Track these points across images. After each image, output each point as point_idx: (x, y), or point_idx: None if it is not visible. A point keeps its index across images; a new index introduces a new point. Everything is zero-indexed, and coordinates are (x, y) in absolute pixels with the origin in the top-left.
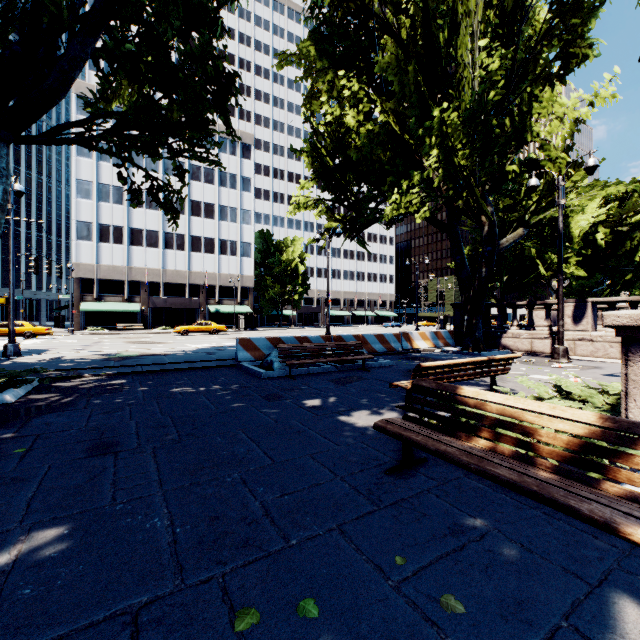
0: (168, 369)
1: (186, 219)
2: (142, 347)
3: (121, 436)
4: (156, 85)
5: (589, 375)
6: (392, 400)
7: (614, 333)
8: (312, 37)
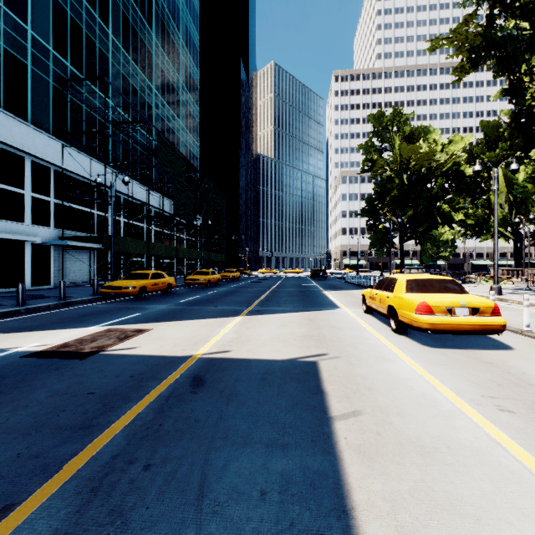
0: None
1: None
2: None
3: None
4: None
5: None
6: None
7: None
8: None
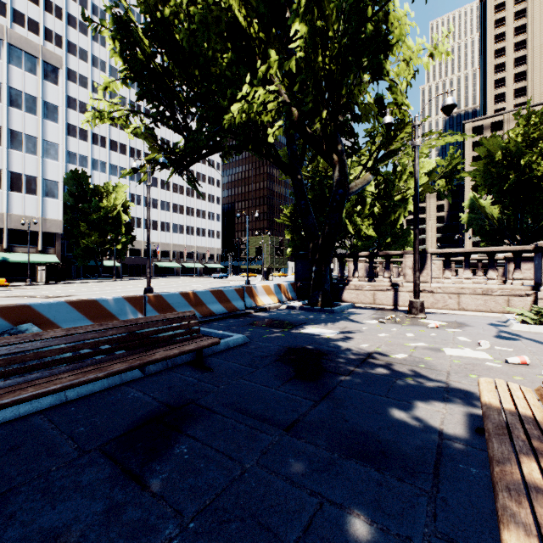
0: None
1: None
2: None
3: None
4: None
5: (490, 340)
6: None
7: (452, 284)
8: None
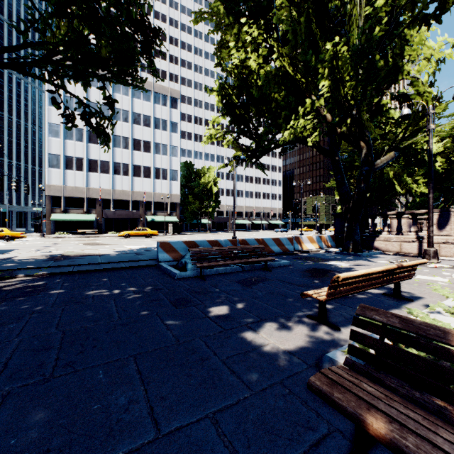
0: (95, 269)
1: (130, 153)
2: (88, 248)
3: None
4: (84, 21)
5: None
6: (300, 307)
7: None
8: (222, 1)
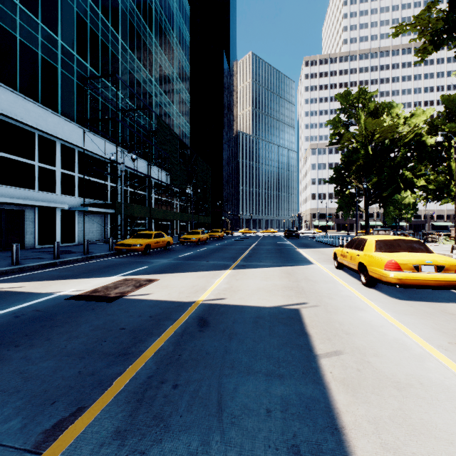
0: None
1: None
2: None
3: None
4: None
5: None
6: None
7: None
8: None
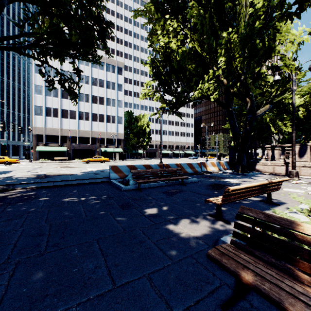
0: (68, 184)
1: (90, 105)
2: (62, 170)
3: (1, 247)
4: (61, 18)
5: None
6: (205, 209)
7: None
8: (152, 2)
